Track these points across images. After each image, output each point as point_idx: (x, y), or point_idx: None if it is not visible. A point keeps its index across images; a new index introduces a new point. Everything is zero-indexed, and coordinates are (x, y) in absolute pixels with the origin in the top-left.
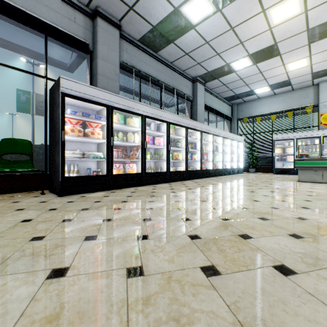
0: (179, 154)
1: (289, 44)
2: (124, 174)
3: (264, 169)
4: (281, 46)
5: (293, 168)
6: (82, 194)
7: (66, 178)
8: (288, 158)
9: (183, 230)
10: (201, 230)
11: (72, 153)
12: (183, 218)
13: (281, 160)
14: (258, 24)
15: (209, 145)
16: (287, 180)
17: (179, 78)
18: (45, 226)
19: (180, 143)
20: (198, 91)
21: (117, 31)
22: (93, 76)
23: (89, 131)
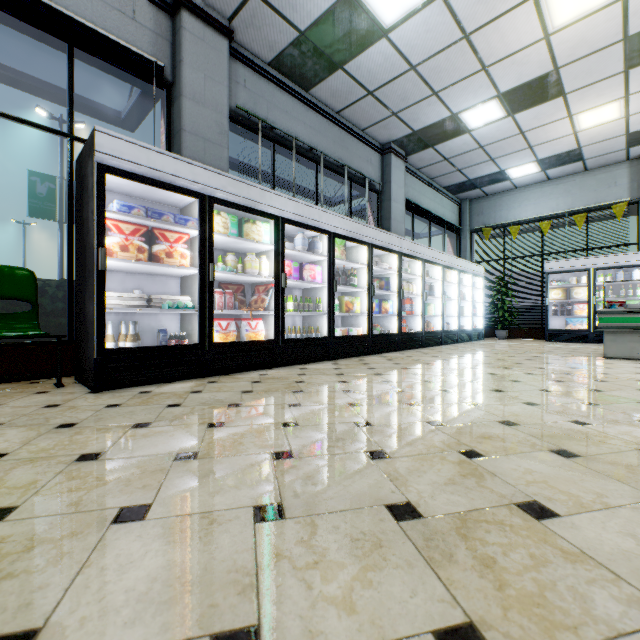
0: (354, 300)
1: (585, 70)
2: (238, 343)
3: (527, 331)
4: (567, 75)
5: (587, 330)
6: (143, 388)
7: (109, 352)
8: (577, 308)
9: (373, 487)
10: (417, 487)
11: (124, 297)
12: (370, 451)
13: (561, 314)
14: (521, 27)
15: (416, 282)
16: (579, 354)
17: (354, 145)
18: (30, 473)
19: (356, 278)
20: (393, 171)
21: (224, 42)
22: (174, 136)
23: (162, 249)
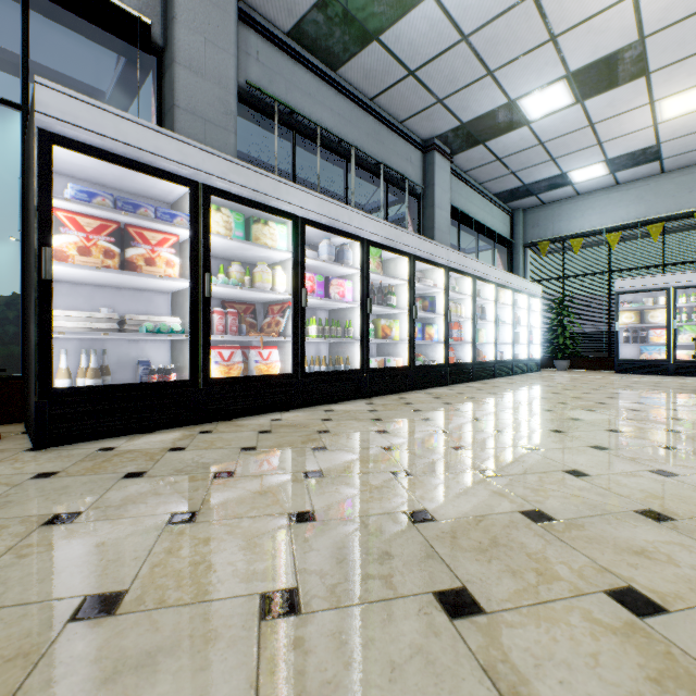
0: (392, 323)
1: (678, 40)
2: (243, 378)
3: (591, 361)
4: (654, 47)
5: (666, 360)
6: (107, 442)
7: (57, 393)
8: (654, 334)
9: None
10: None
11: (85, 318)
12: (443, 591)
13: (634, 341)
14: None
15: (465, 303)
16: (668, 390)
17: (391, 139)
18: None
19: (394, 297)
20: (437, 172)
21: None
22: (165, 116)
23: (139, 254)
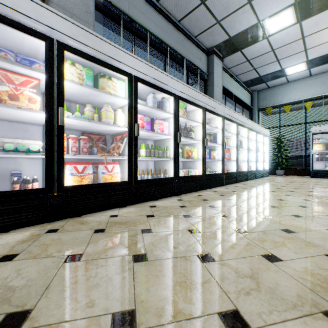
0: (192, 149)
1: None
2: (91, 185)
3: (295, 171)
4: None
5: None
6: None
7: None
8: None
9: None
10: None
11: None
12: None
13: (321, 160)
14: None
15: (232, 138)
16: None
17: (190, 46)
18: None
19: (193, 133)
20: (215, 66)
21: None
22: None
23: (4, 90)
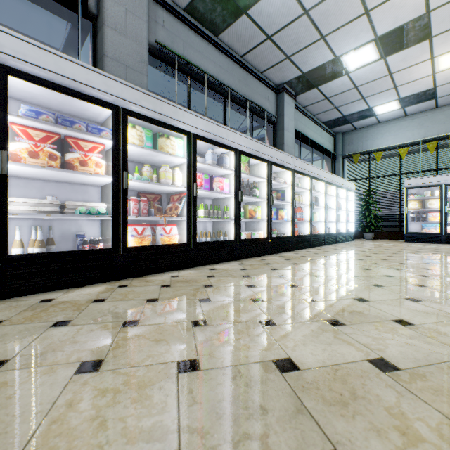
0: (256, 208)
1: None
2: (151, 246)
3: (388, 234)
4: (436, 18)
5: (440, 233)
6: (49, 294)
7: (11, 259)
8: (431, 216)
9: None
10: None
11: (35, 203)
12: None
13: (417, 220)
14: None
15: (305, 194)
16: (446, 254)
17: (255, 84)
18: None
19: (257, 190)
20: (285, 107)
21: None
22: (98, 63)
23: (75, 157)
